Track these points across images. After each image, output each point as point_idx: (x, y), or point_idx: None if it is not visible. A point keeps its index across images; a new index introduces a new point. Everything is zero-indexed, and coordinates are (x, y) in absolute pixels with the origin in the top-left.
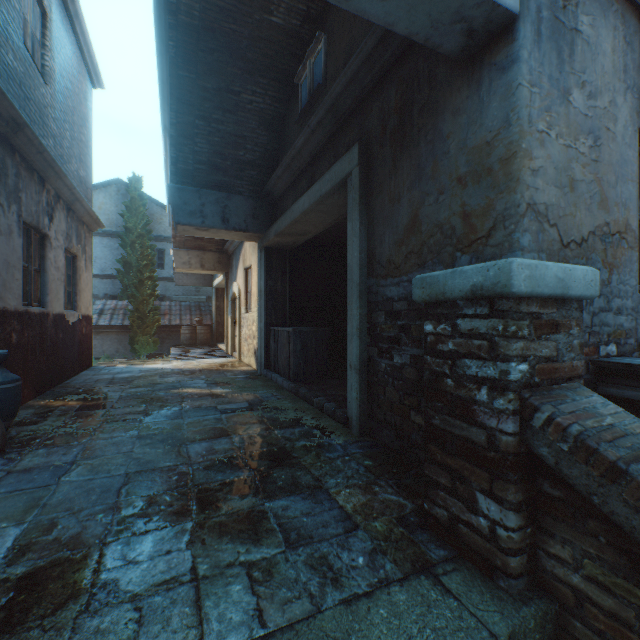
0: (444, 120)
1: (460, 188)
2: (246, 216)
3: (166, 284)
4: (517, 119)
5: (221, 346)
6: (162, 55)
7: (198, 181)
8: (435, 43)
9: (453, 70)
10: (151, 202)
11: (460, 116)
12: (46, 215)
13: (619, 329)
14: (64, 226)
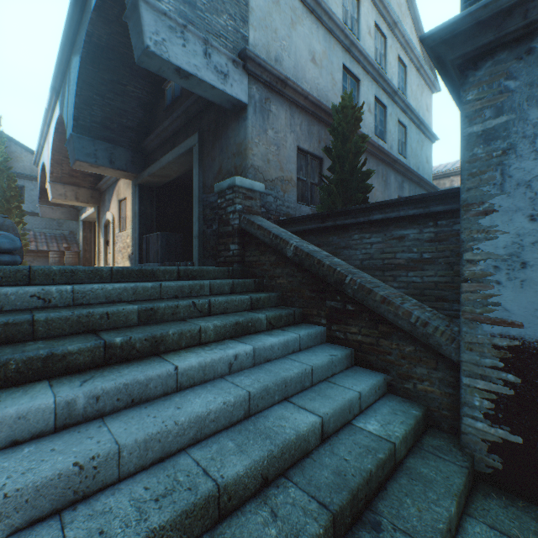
0: (230, 132)
1: (234, 158)
2: (127, 162)
3: (26, 218)
4: (247, 137)
5: None
6: (66, 46)
7: (93, 134)
8: (223, 106)
9: (232, 114)
10: (9, 141)
11: (234, 132)
12: None
13: (288, 213)
14: None
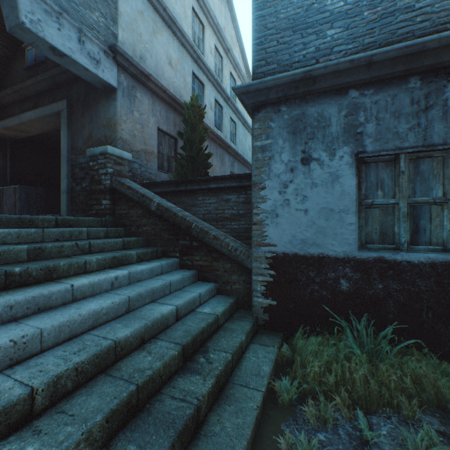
0: (100, 106)
1: (104, 129)
2: None
3: None
4: (117, 115)
5: None
6: None
7: None
8: (95, 85)
9: (103, 93)
10: None
11: (104, 107)
12: None
13: (151, 178)
14: None
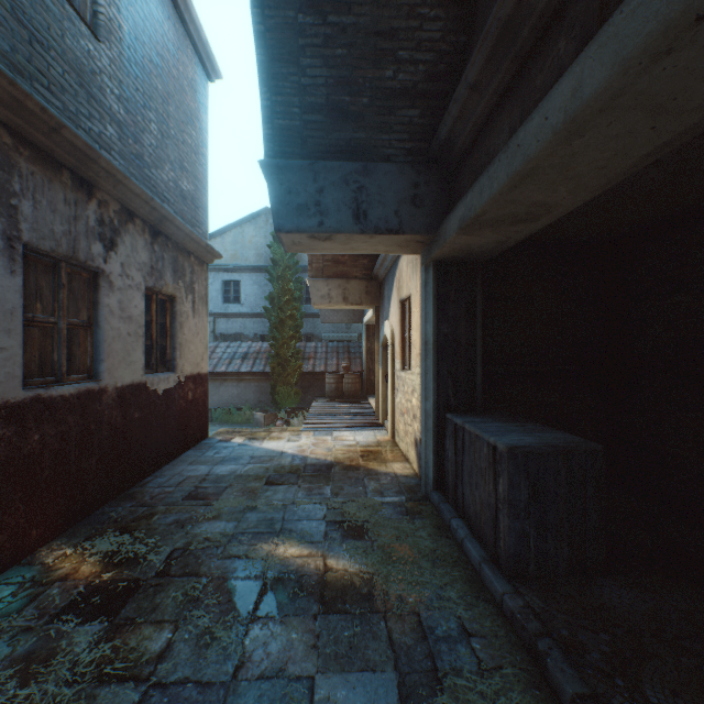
0: None
1: None
2: (398, 203)
3: (314, 321)
4: None
5: (371, 403)
6: None
7: (310, 147)
8: None
9: None
10: None
11: None
12: (96, 239)
13: None
14: (144, 256)
